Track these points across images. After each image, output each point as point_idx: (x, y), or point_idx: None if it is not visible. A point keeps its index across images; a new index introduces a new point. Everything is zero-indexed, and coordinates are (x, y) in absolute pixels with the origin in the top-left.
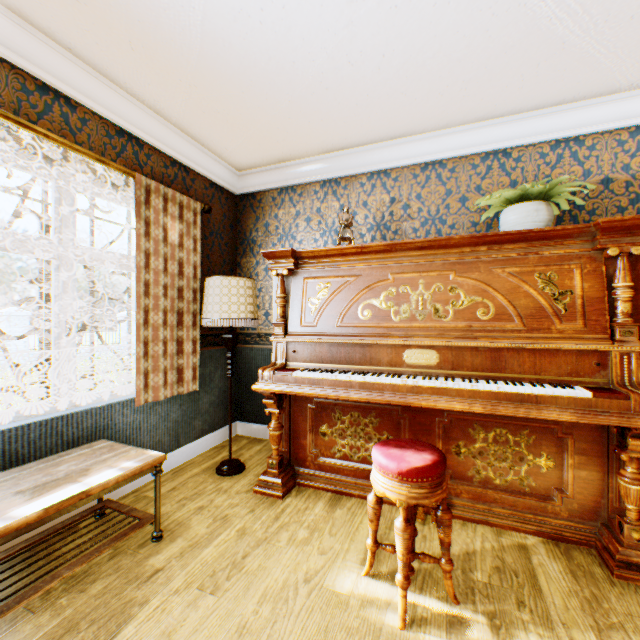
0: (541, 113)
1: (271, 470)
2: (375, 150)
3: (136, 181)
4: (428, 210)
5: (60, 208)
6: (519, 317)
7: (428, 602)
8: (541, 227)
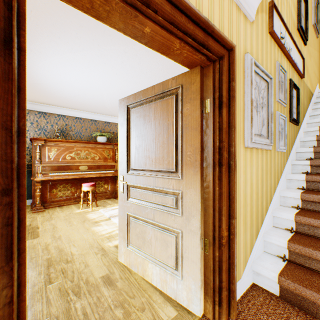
0: (103, 115)
1: (38, 205)
2: (62, 109)
3: None
4: (77, 130)
5: None
6: (103, 159)
7: (94, 208)
8: (105, 141)
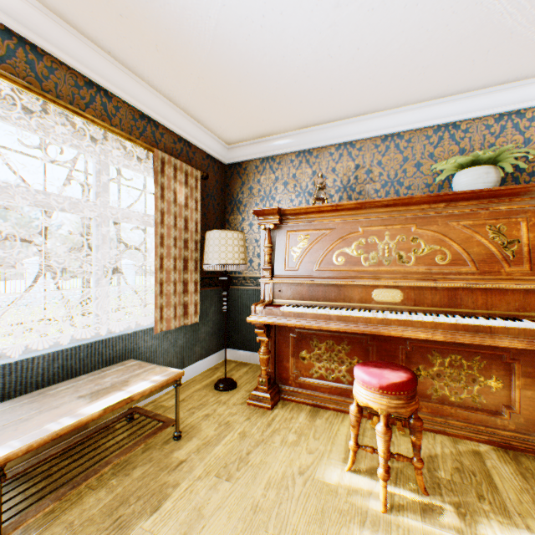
0: (487, 91)
1: (261, 387)
2: (342, 125)
3: (154, 155)
4: (387, 174)
5: (99, 177)
6: (472, 262)
7: (402, 493)
8: (490, 187)
